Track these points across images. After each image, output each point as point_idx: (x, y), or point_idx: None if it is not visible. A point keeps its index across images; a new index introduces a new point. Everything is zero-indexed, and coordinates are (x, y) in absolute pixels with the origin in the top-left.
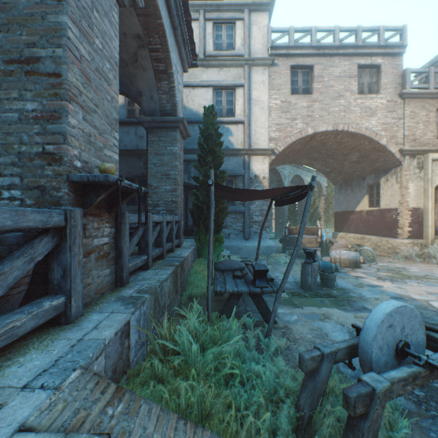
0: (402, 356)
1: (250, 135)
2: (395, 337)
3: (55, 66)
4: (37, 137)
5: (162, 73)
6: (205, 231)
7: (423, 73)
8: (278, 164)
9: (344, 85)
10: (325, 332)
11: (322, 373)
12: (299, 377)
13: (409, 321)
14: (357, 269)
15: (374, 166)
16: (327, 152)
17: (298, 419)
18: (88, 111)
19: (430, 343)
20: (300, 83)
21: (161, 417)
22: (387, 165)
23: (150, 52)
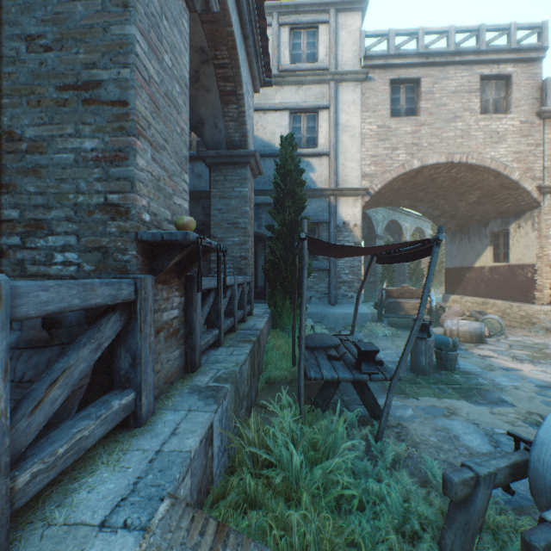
0: None
1: (337, 170)
2: None
3: (120, 92)
4: (97, 184)
5: (230, 95)
6: (283, 295)
7: None
8: (371, 207)
9: (462, 103)
10: (454, 435)
11: (478, 502)
12: (436, 502)
13: None
14: (482, 346)
15: (501, 208)
16: (436, 190)
17: None
18: (157, 148)
19: None
20: (403, 102)
21: None
22: (520, 207)
23: (215, 68)
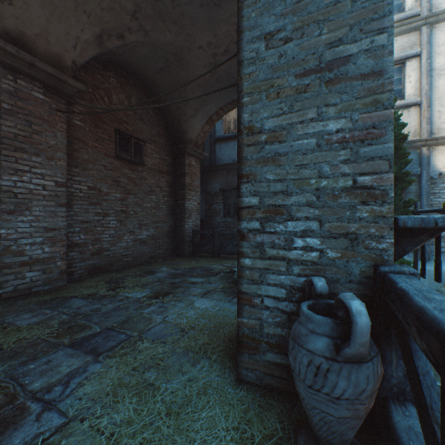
0: None
1: (429, 119)
2: None
3: (373, 62)
4: (343, 167)
5: None
6: None
7: None
8: None
9: None
10: None
11: None
12: None
13: None
14: None
15: None
16: None
17: None
18: None
19: None
20: None
21: None
22: None
23: None
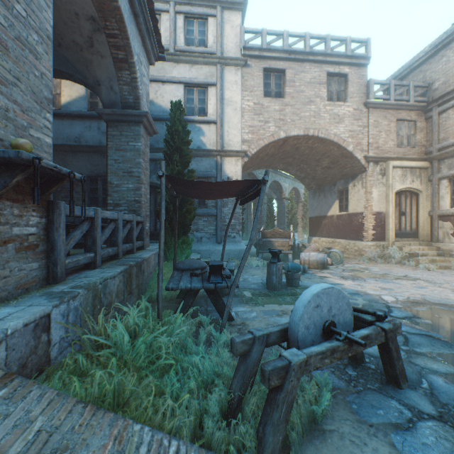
0: (329, 334)
1: (222, 136)
2: (323, 317)
3: None
4: None
5: (122, 62)
6: (171, 233)
7: (385, 85)
8: (255, 168)
9: (314, 91)
10: None
11: (253, 355)
12: None
13: (337, 302)
14: (324, 270)
15: (343, 172)
16: (301, 157)
17: (229, 403)
18: (4, 82)
19: (359, 323)
20: (273, 87)
21: (56, 401)
22: (354, 171)
23: (107, 37)
